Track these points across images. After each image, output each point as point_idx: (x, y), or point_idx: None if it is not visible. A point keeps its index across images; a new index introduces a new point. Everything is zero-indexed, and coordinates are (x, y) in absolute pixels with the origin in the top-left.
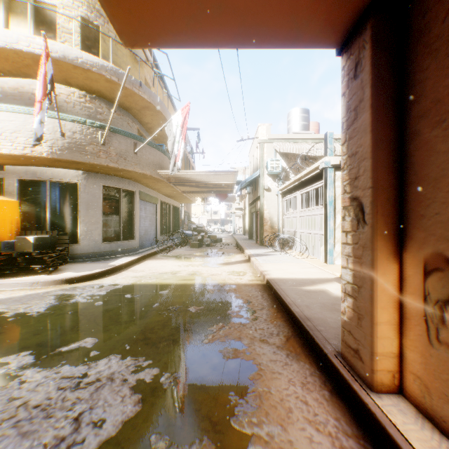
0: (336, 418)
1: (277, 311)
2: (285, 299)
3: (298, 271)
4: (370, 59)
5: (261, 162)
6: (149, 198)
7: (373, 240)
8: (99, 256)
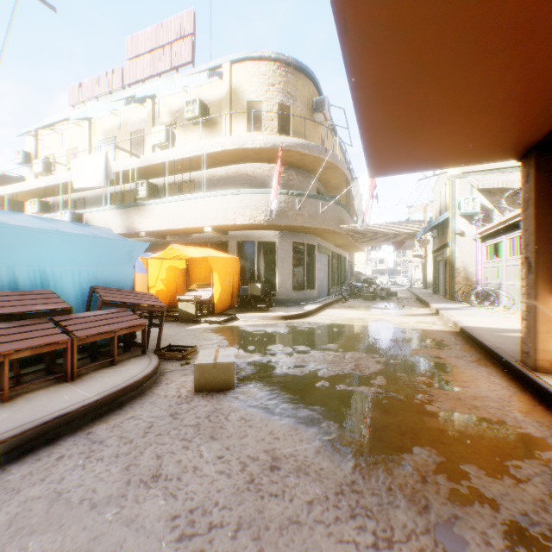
0: (507, 384)
1: (470, 347)
2: (478, 338)
3: (497, 323)
4: (532, 176)
5: (450, 202)
6: (324, 250)
7: (534, 283)
8: (290, 302)
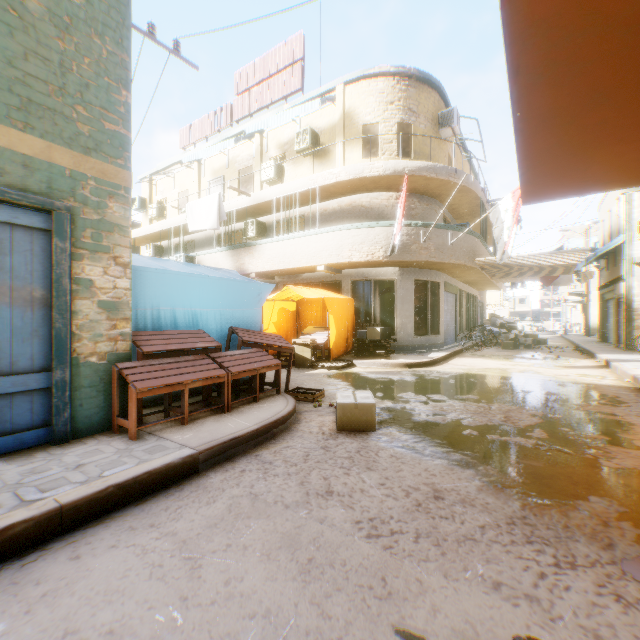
0: None
1: None
2: None
3: None
4: None
5: (625, 222)
6: (451, 288)
7: None
8: (412, 349)
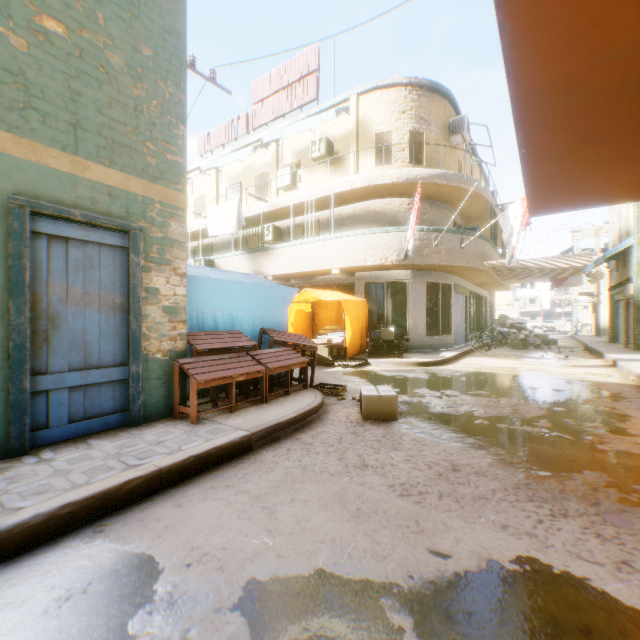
0: None
1: None
2: None
3: None
4: None
5: (634, 225)
6: (461, 289)
7: None
8: (423, 349)
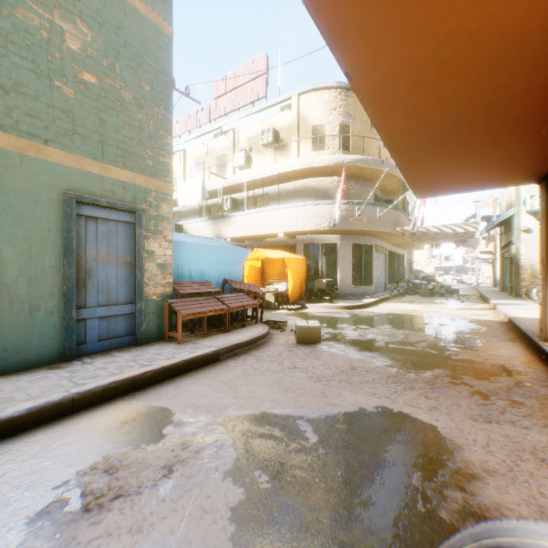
0: (523, 351)
1: (509, 331)
2: (517, 324)
3: None
4: (543, 198)
5: (515, 199)
6: (381, 249)
7: (544, 277)
8: (350, 296)
